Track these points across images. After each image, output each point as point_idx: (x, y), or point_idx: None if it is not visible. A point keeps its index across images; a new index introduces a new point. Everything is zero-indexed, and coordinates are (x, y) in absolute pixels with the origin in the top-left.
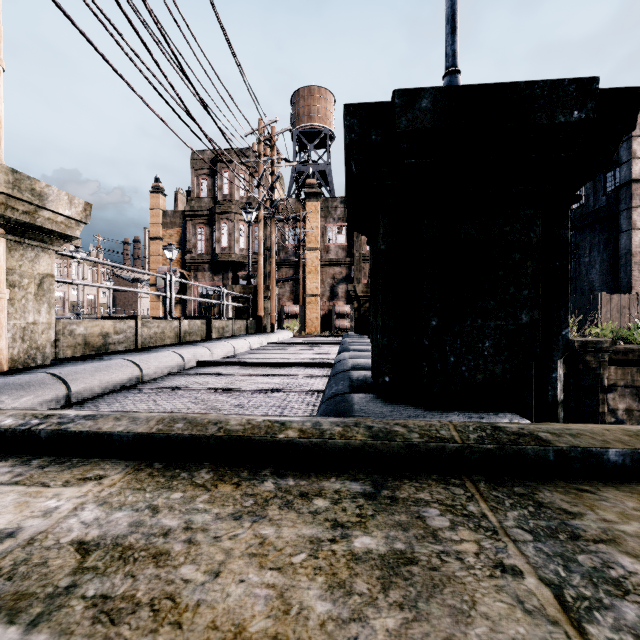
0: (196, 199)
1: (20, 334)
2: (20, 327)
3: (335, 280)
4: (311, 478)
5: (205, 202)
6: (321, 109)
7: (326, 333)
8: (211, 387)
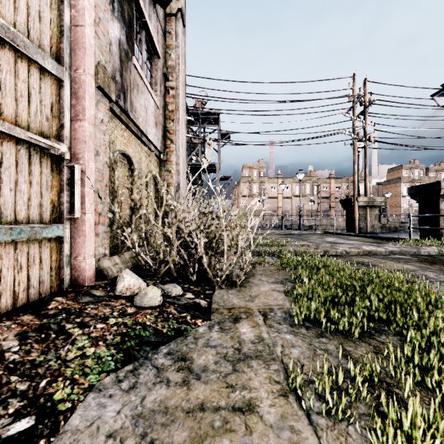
0: None
1: (371, 226)
2: (371, 225)
3: None
4: (383, 240)
5: None
6: None
7: None
8: None
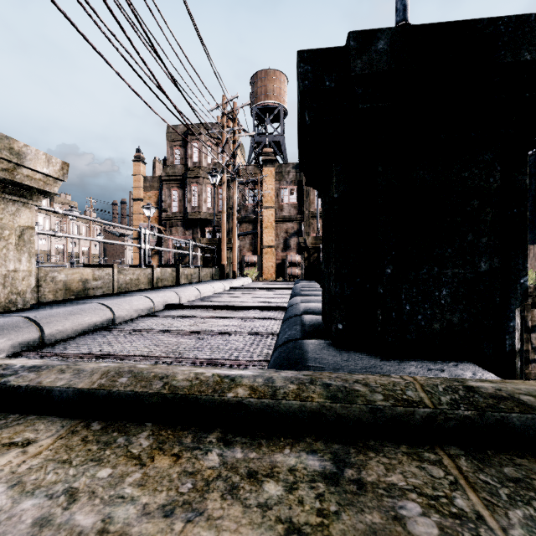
0: (171, 166)
1: (1, 281)
2: (1, 274)
3: (288, 234)
4: (262, 448)
5: (178, 169)
6: (276, 89)
7: (280, 279)
8: (175, 329)
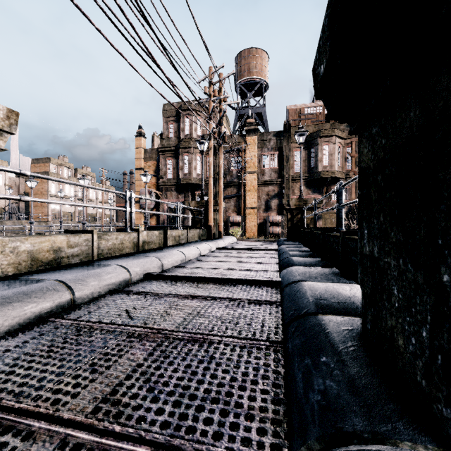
0: (166, 139)
1: None
2: None
3: (269, 196)
4: None
5: (172, 141)
6: (258, 65)
7: (262, 237)
8: (138, 324)
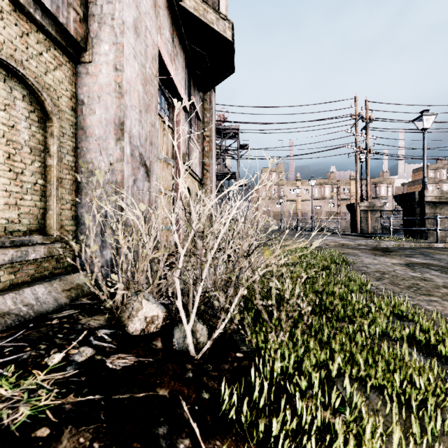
0: None
1: (372, 227)
2: (372, 226)
3: None
4: (373, 239)
5: None
6: None
7: None
8: None
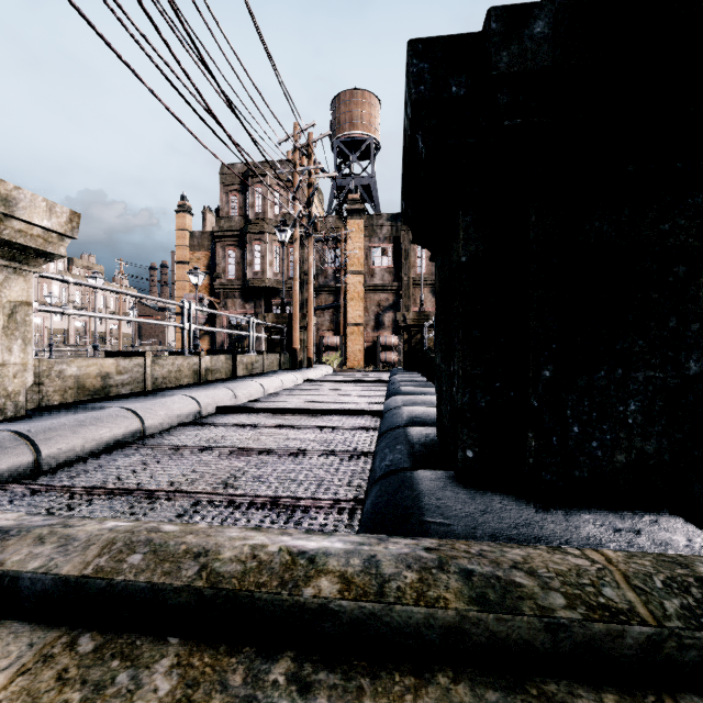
0: (226, 218)
1: None
2: None
3: (381, 308)
4: (364, 700)
5: (235, 221)
6: (365, 115)
7: (370, 368)
8: (227, 446)
